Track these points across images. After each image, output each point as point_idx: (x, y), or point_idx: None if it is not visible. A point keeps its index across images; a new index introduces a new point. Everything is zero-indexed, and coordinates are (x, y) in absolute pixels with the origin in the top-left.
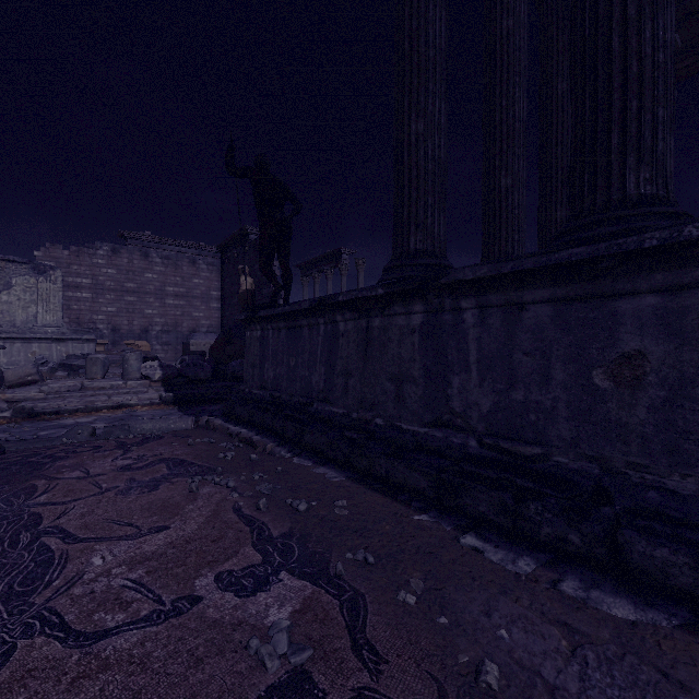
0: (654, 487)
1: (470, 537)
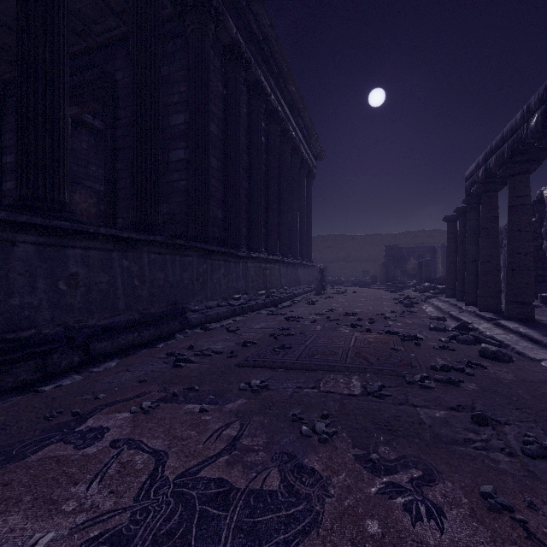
0: (84, 327)
1: (43, 388)
